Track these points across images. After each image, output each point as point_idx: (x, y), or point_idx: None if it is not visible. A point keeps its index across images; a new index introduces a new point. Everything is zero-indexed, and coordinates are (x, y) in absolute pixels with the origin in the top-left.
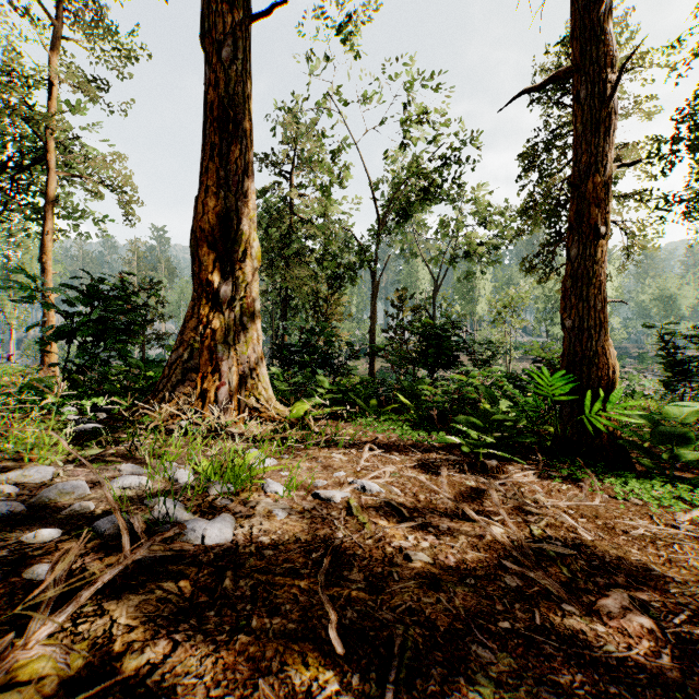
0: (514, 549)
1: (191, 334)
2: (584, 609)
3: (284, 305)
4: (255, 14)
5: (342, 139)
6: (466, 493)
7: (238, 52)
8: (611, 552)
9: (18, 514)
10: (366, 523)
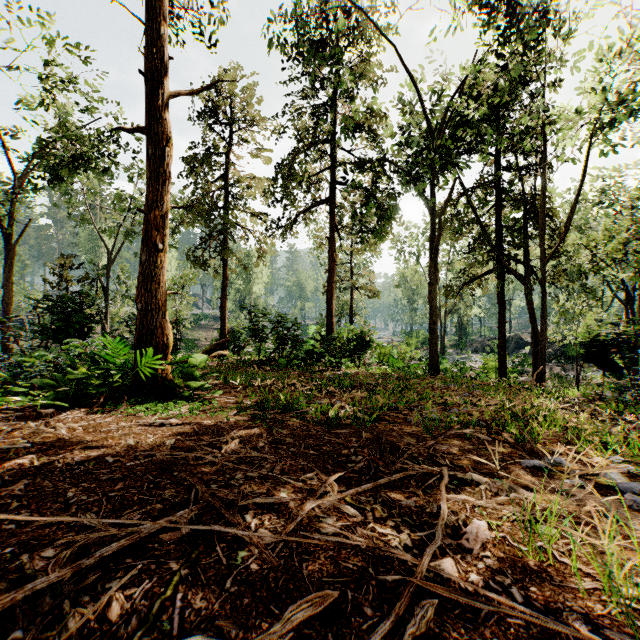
0: None
1: None
2: None
3: None
4: None
5: None
6: None
7: None
8: (69, 441)
9: None
10: None
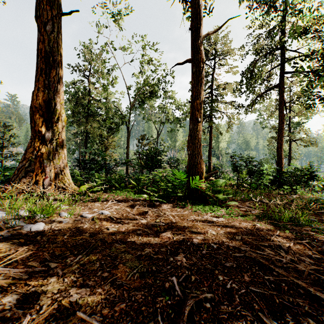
0: (144, 224)
1: (30, 155)
2: (156, 236)
3: (85, 140)
4: (63, 13)
5: (113, 64)
6: (142, 212)
7: (55, 29)
8: (177, 224)
9: None
10: (97, 222)
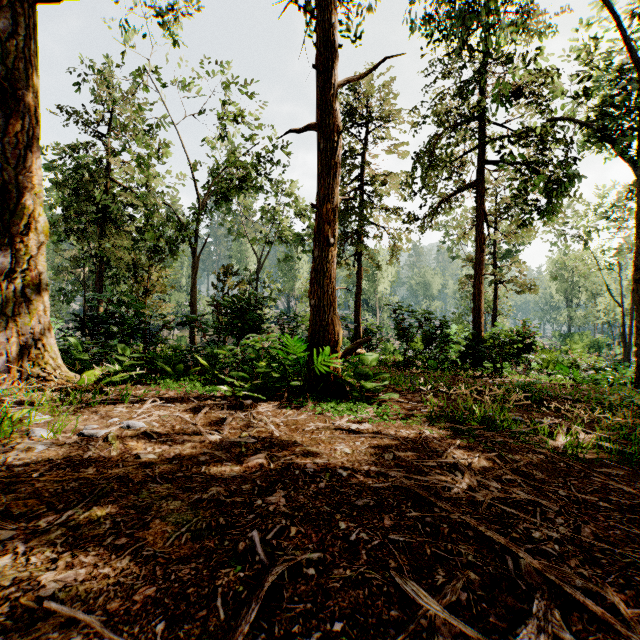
0: (216, 443)
1: None
2: (236, 463)
3: (99, 273)
4: None
5: (163, 117)
6: (215, 421)
7: (20, 29)
8: (283, 439)
9: None
10: (115, 443)
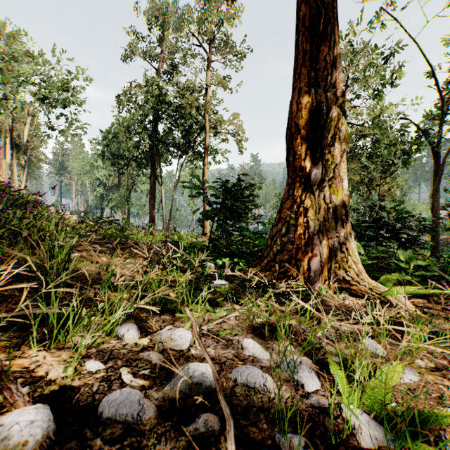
0: None
1: (287, 212)
2: None
3: None
4: None
5: (397, 43)
6: None
7: None
8: None
9: (144, 423)
10: None
